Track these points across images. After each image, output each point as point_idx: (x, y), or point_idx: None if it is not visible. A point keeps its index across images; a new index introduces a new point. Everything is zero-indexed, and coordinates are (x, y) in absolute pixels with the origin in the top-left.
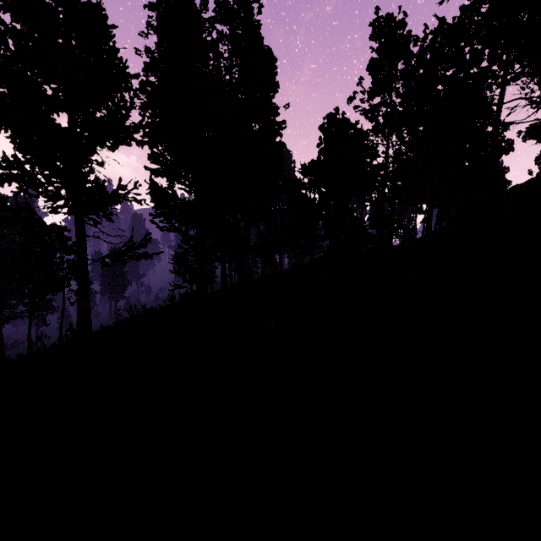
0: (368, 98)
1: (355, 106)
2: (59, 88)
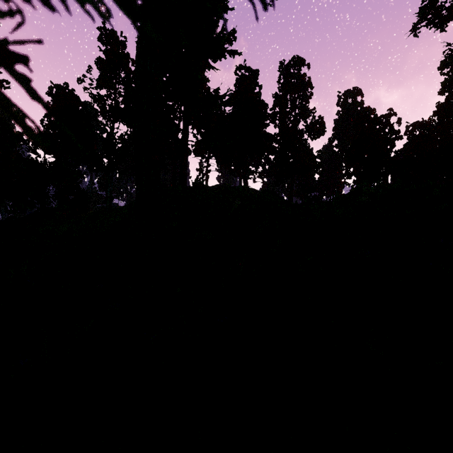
0: (96, 86)
1: (85, 87)
2: None
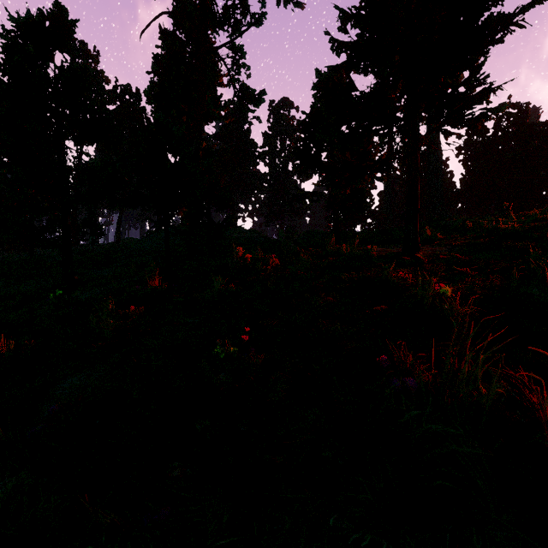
0: None
1: None
2: None
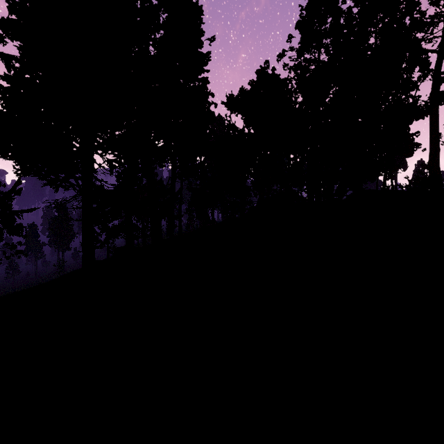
0: (297, 56)
1: (284, 63)
2: None
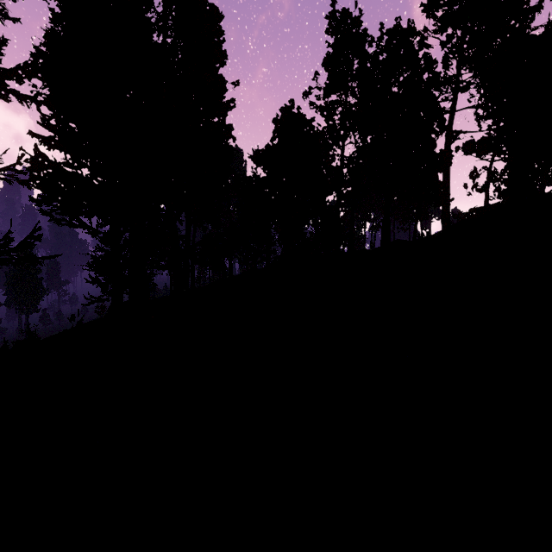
0: (323, 95)
1: (310, 102)
2: None
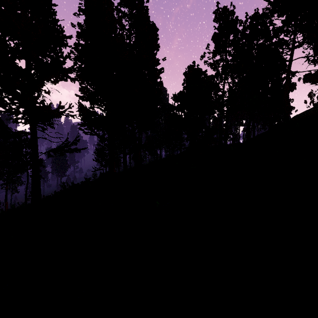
0: (212, 56)
1: (204, 61)
2: (18, 42)
